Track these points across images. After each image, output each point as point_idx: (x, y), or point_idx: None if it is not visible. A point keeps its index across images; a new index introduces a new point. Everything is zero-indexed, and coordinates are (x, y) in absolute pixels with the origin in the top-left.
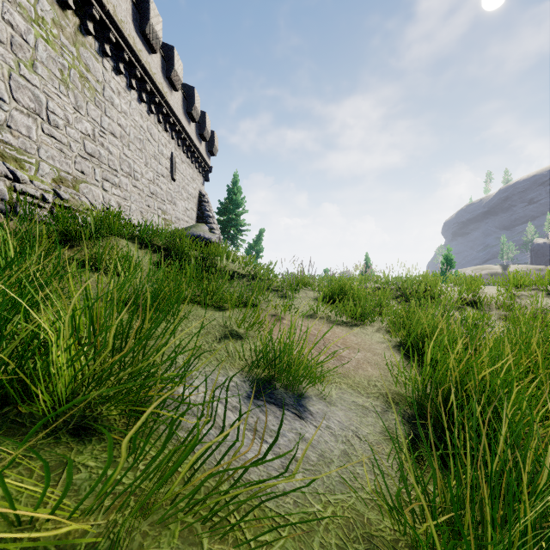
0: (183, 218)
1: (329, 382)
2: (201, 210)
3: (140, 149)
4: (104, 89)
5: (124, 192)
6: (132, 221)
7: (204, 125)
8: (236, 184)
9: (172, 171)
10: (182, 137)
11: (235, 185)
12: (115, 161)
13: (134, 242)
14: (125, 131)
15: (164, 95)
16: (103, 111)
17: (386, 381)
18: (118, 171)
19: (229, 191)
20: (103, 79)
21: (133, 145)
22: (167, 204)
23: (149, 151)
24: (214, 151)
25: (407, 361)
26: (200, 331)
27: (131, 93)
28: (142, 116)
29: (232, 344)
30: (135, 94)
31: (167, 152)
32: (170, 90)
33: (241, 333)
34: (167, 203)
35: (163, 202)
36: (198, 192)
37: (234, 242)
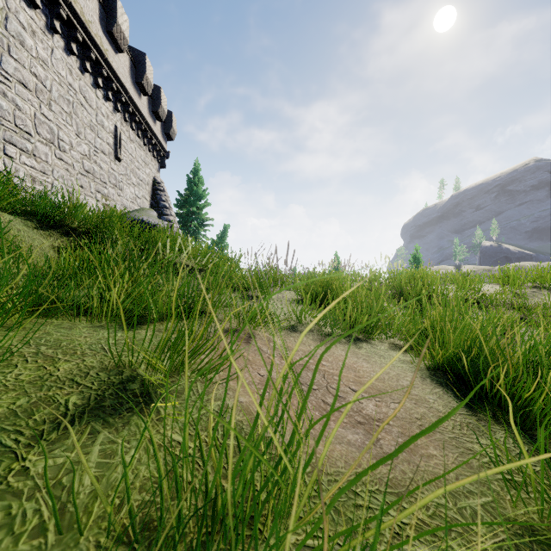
0: (132, 207)
1: (383, 542)
2: (156, 200)
3: (68, 113)
4: (7, 20)
5: (42, 163)
6: (21, 186)
7: (158, 102)
8: (198, 174)
9: (116, 148)
10: (130, 111)
11: (197, 175)
12: (27, 120)
13: (28, 219)
14: (44, 84)
15: (103, 52)
16: (5, 49)
17: (481, 485)
18: (31, 134)
19: (190, 181)
20: (5, 6)
21: (57, 106)
22: (109, 188)
23: (82, 118)
24: (171, 134)
25: (473, 412)
26: (15, 400)
27: (53, 38)
28: (71, 72)
29: (107, 435)
30: (60, 41)
31: (109, 125)
32: (113, 49)
33: (154, 386)
34: (109, 186)
35: (104, 184)
36: (153, 179)
37: (195, 238)
